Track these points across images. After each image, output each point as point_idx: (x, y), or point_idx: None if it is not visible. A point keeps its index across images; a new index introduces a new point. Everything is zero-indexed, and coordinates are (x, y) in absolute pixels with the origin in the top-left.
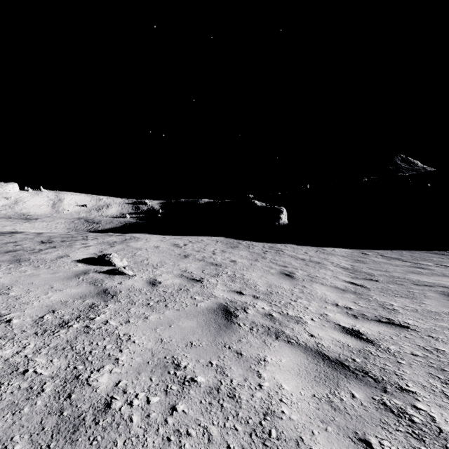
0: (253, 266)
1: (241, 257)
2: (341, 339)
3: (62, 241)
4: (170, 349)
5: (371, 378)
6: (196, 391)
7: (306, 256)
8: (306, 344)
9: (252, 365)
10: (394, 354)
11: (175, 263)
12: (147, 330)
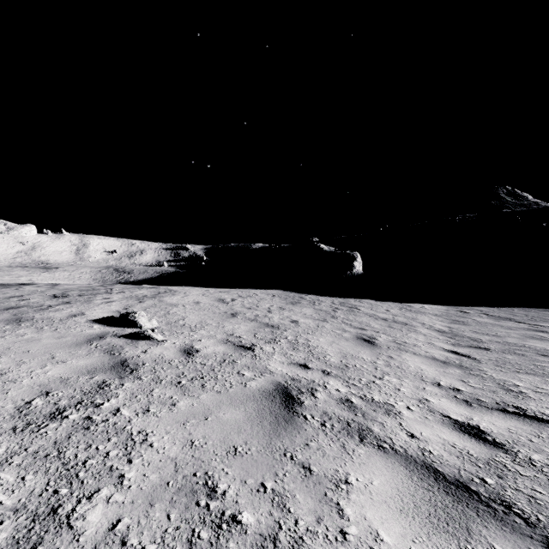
0: (321, 328)
1: (305, 316)
2: (456, 443)
3: (79, 295)
4: (202, 459)
5: (519, 517)
6: (240, 542)
7: (389, 315)
8: (406, 452)
9: (327, 490)
10: (543, 470)
11: (219, 324)
12: (173, 424)
